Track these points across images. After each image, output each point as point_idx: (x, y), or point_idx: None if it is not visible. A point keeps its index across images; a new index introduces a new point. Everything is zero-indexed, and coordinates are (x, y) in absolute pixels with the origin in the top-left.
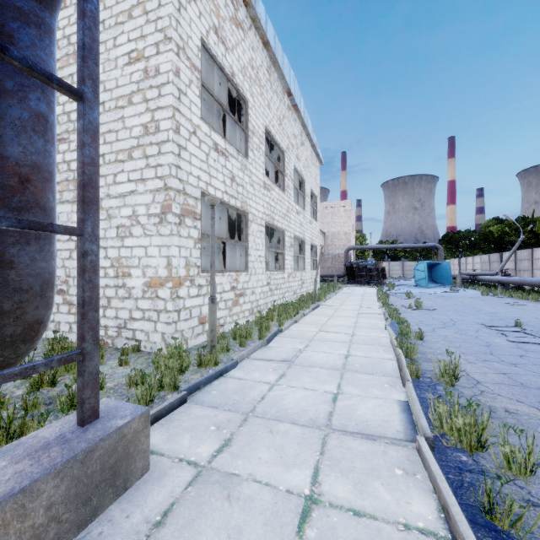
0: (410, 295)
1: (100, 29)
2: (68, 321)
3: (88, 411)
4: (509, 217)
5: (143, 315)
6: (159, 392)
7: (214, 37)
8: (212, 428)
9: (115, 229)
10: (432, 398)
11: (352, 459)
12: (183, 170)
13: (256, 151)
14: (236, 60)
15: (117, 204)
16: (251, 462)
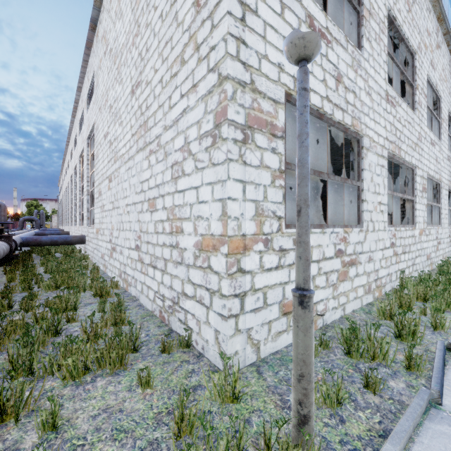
0: None
1: None
2: (141, 280)
3: None
4: None
5: (194, 291)
6: None
7: None
8: None
9: (170, 169)
10: None
11: None
12: (250, 49)
13: (375, 43)
14: None
15: (171, 135)
16: None
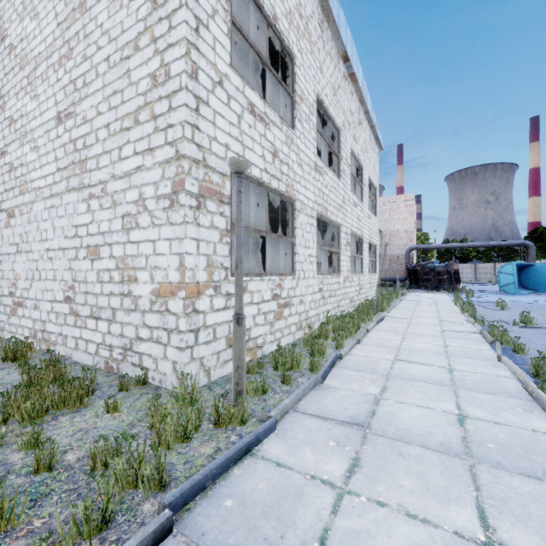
0: (503, 305)
1: None
2: (74, 335)
3: None
4: None
5: (150, 334)
6: (135, 490)
7: None
8: None
9: (120, 219)
10: None
11: None
12: (203, 133)
13: (306, 123)
14: (279, 0)
15: (122, 186)
16: None
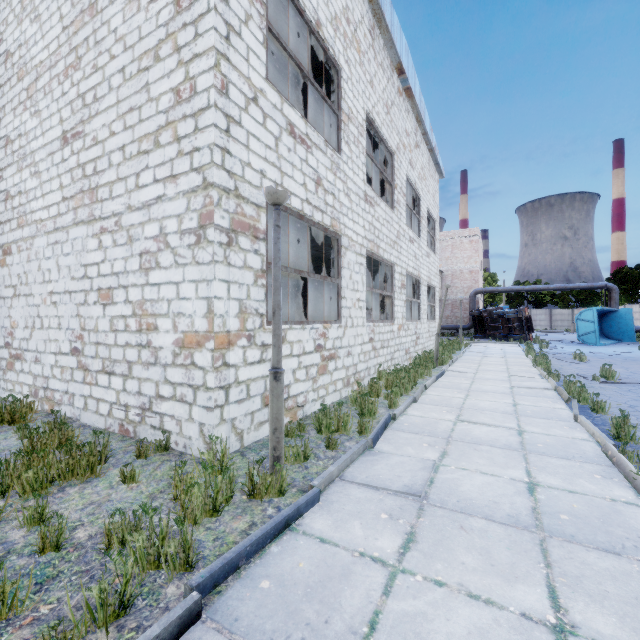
0: (582, 358)
1: None
2: (83, 393)
3: None
4: None
5: (173, 391)
6: (157, 571)
7: None
8: None
9: (137, 257)
10: None
11: None
12: (235, 158)
13: (354, 146)
14: (323, 3)
15: (140, 219)
16: None
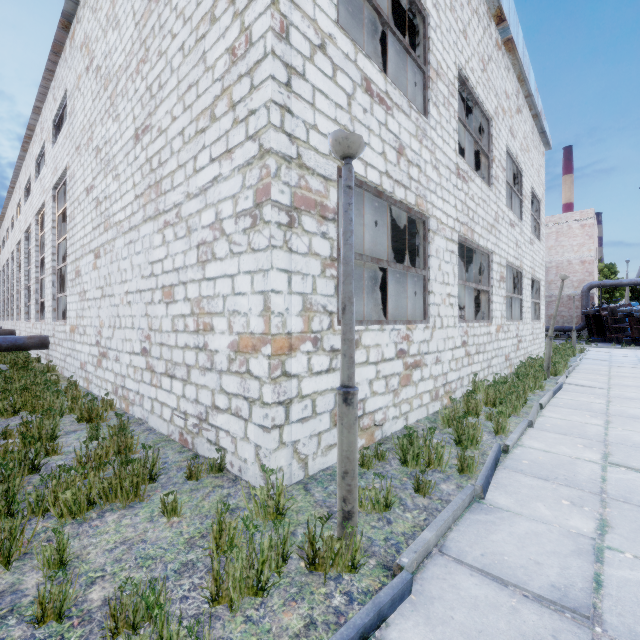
0: None
1: None
2: (150, 395)
3: None
4: None
5: (228, 403)
6: None
7: None
8: None
9: (195, 249)
10: None
11: None
12: (297, 119)
13: (443, 108)
14: None
15: (197, 207)
16: None
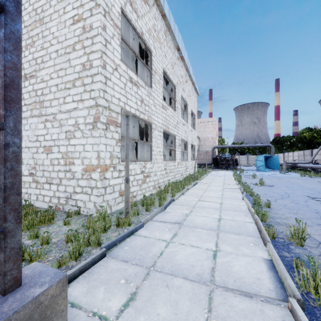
0: (255, 176)
1: (55, 3)
2: (36, 193)
3: (9, 281)
4: (317, 127)
5: (82, 190)
6: (87, 247)
7: (130, 8)
8: (122, 281)
9: (64, 133)
10: (289, 256)
11: (235, 318)
12: (108, 94)
13: (157, 84)
14: (144, 24)
15: (66, 117)
16: (151, 319)
